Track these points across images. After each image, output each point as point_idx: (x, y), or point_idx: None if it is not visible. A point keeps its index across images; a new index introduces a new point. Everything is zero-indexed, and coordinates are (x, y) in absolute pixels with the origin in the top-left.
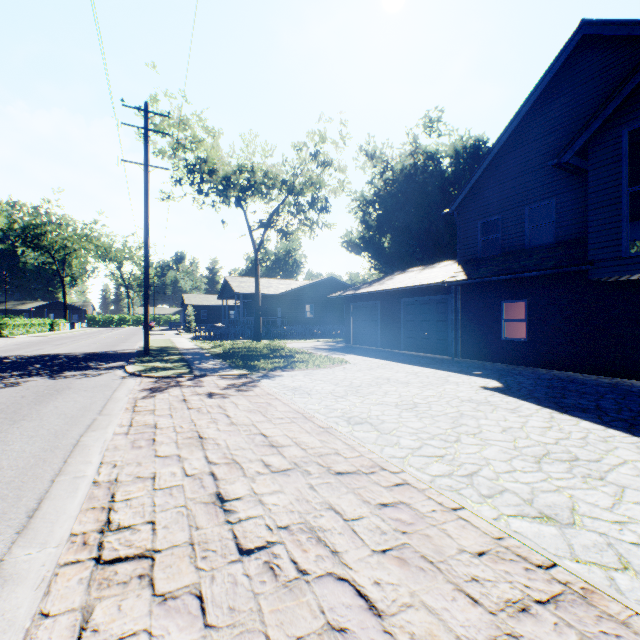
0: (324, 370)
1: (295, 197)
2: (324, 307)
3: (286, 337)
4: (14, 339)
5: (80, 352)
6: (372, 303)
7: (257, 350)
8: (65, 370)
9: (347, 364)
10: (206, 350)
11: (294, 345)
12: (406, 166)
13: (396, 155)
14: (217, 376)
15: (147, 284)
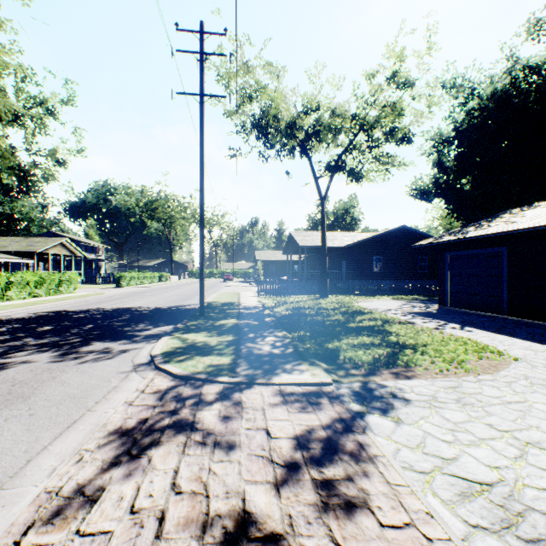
0: (485, 382)
1: (367, 132)
2: (394, 259)
3: (354, 293)
4: (125, 289)
5: (150, 306)
6: (490, 251)
7: (327, 313)
8: (98, 338)
9: (512, 361)
10: (267, 310)
11: (369, 305)
12: (497, 90)
13: (486, 76)
14: (273, 387)
15: (202, 233)
